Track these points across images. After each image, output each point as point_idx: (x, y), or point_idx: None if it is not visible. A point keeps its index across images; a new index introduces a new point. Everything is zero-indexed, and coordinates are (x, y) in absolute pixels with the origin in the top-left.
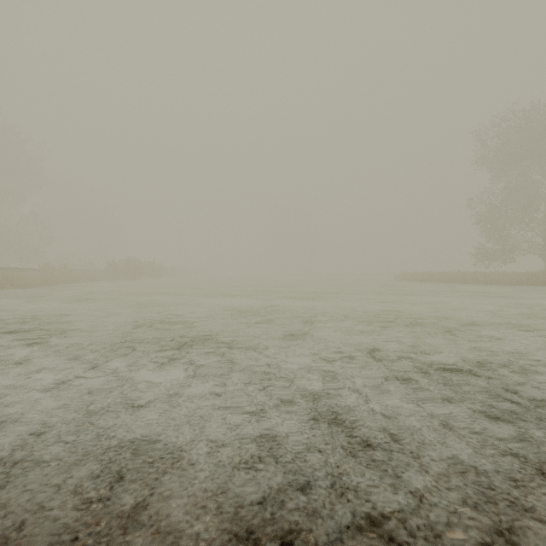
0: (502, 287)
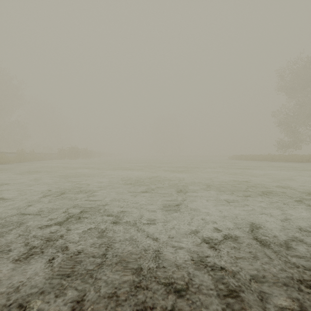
0: (298, 163)
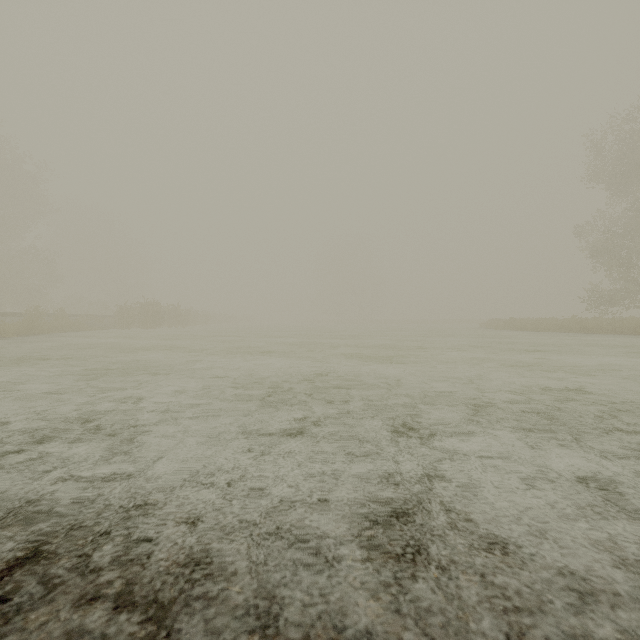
0: None
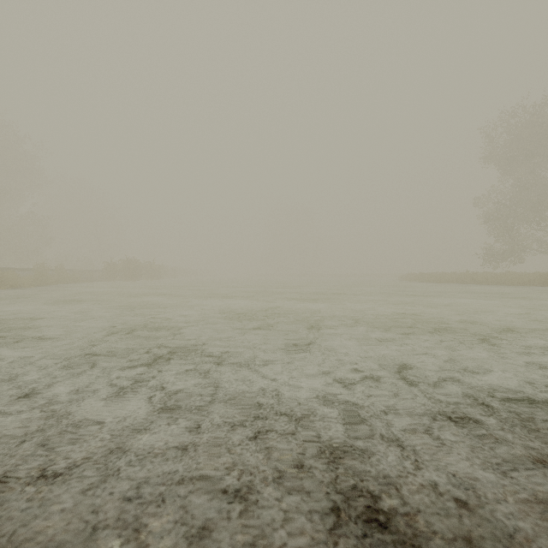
0: (514, 287)
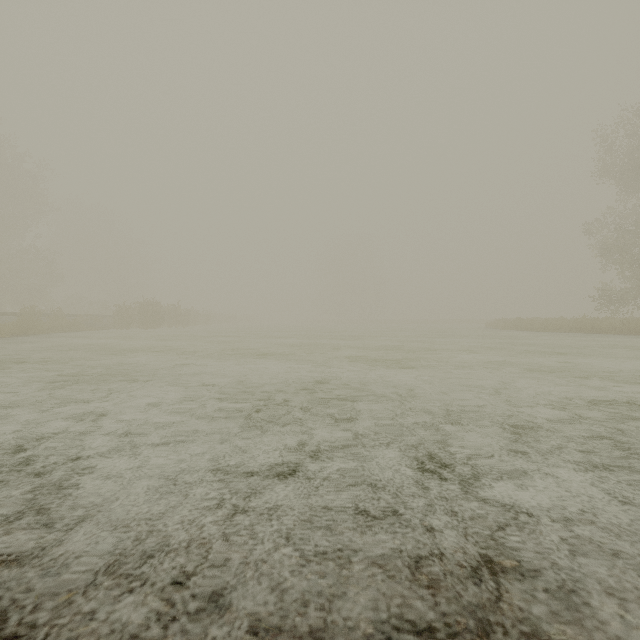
0: None
